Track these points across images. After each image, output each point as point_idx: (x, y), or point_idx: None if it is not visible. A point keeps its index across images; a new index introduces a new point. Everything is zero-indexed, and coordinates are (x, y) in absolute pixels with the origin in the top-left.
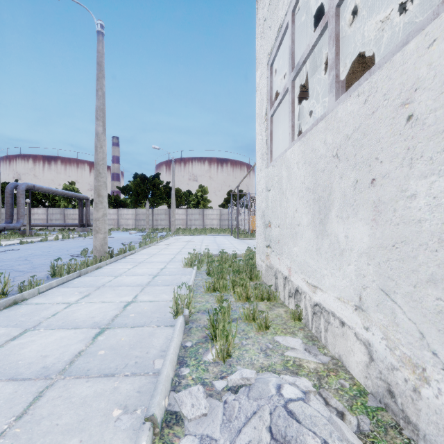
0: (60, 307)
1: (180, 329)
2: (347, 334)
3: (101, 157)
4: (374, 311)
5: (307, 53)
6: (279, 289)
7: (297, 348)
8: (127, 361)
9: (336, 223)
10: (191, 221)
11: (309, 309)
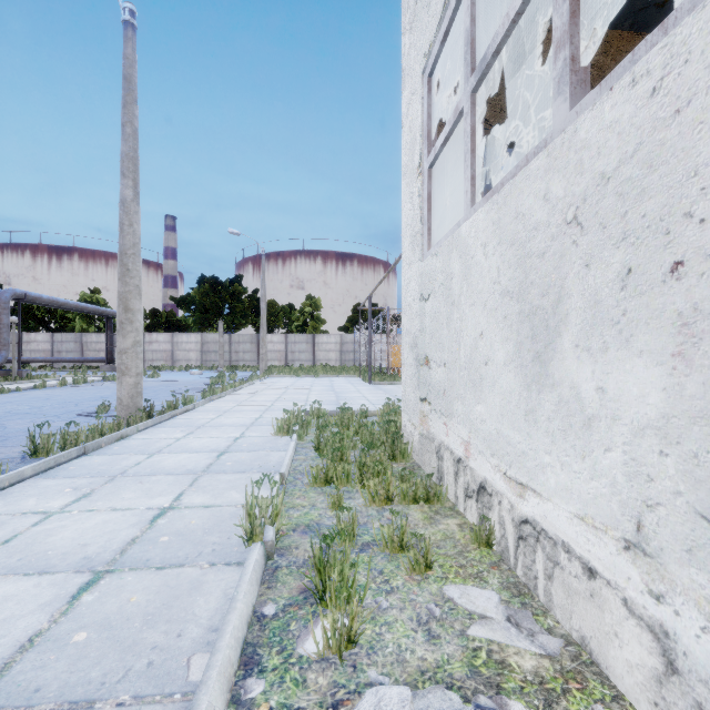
0: (26, 523)
1: (253, 576)
2: (604, 598)
3: (131, 243)
4: (679, 562)
5: (504, 31)
6: (447, 480)
7: (491, 616)
8: (132, 660)
9: (573, 360)
10: (294, 354)
11: (510, 527)
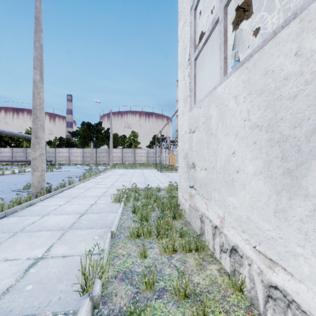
0: None
1: None
2: None
3: (38, 103)
4: None
5: None
6: (207, 236)
7: None
8: None
9: None
10: (126, 158)
11: (259, 285)
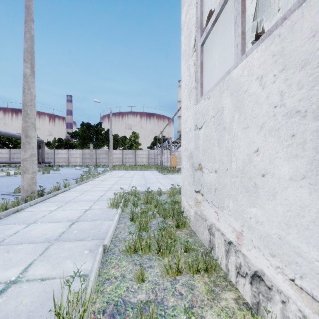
0: None
1: None
2: None
3: (29, 99)
4: None
5: None
6: (218, 252)
7: None
8: None
9: None
10: (126, 159)
11: None
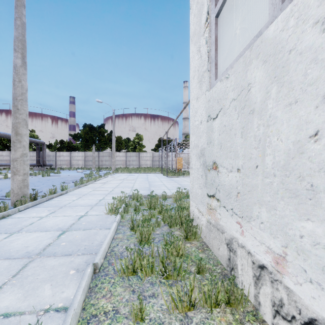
0: None
1: None
2: None
3: (19, 92)
4: None
5: None
6: (241, 275)
7: None
8: None
9: None
10: (130, 162)
11: None
